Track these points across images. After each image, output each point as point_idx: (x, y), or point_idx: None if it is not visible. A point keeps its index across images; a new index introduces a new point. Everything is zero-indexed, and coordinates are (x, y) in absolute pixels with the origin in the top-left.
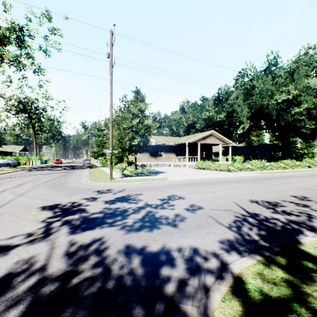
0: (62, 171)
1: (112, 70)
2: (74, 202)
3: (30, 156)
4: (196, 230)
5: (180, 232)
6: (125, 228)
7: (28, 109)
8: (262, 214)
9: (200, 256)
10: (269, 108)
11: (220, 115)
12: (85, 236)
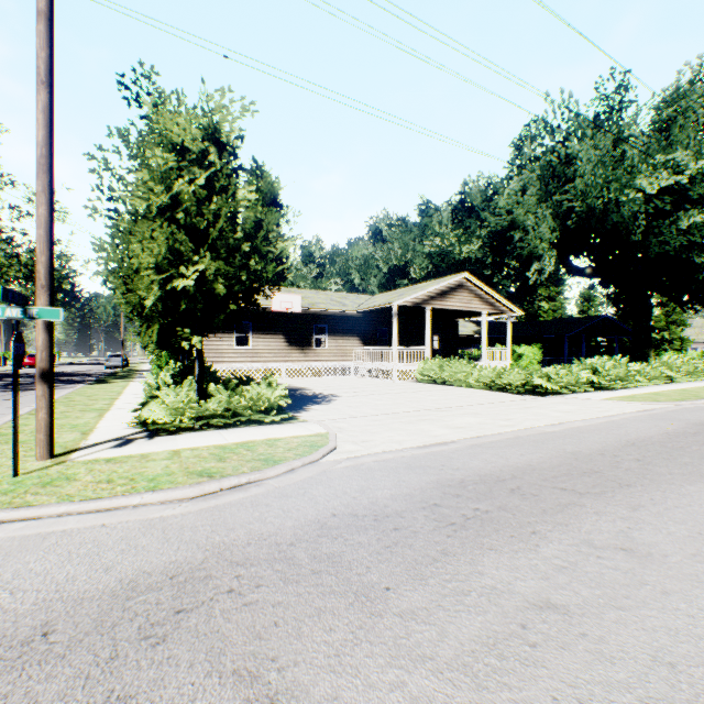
0: None
1: None
2: None
3: None
4: None
5: None
6: None
7: None
8: None
9: None
10: (622, 212)
11: (469, 246)
12: None
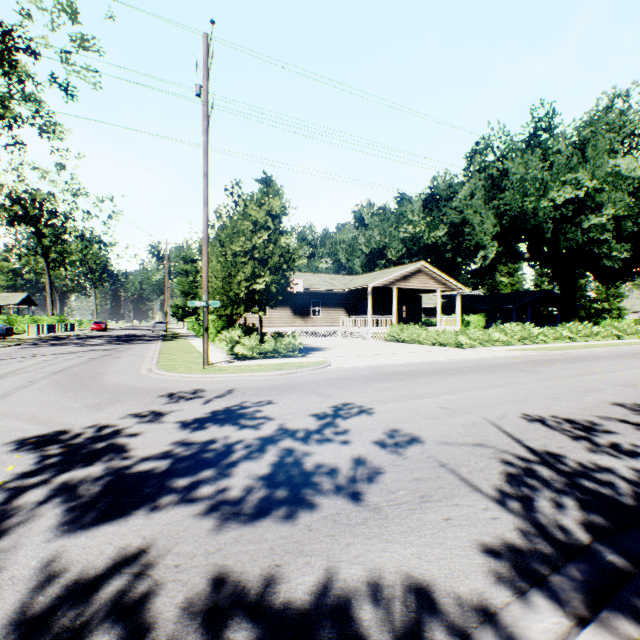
0: (102, 347)
1: (207, 123)
2: (103, 427)
3: (38, 316)
4: (416, 512)
5: (371, 518)
6: (221, 507)
7: (35, 215)
8: (569, 457)
9: (444, 619)
10: (539, 217)
11: (436, 232)
12: (102, 539)
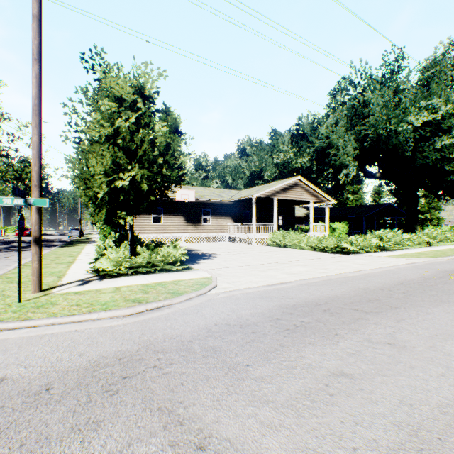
0: None
1: None
2: None
3: None
4: None
5: None
6: None
7: None
8: None
9: None
10: (399, 138)
11: (302, 159)
12: None
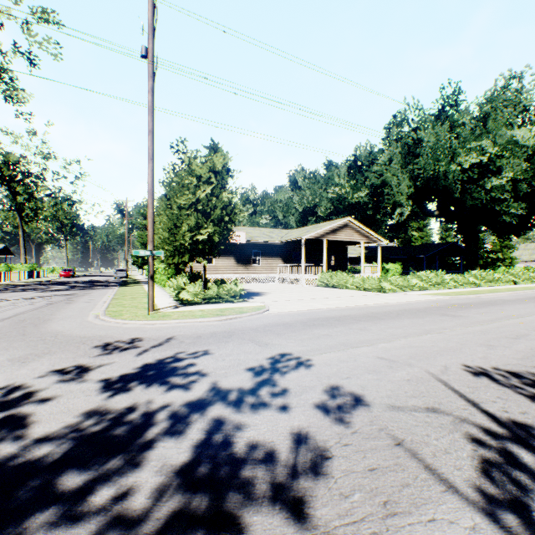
0: (63, 293)
1: (153, 83)
2: (14, 388)
3: (12, 264)
4: None
5: None
6: None
7: (9, 175)
8: None
9: None
10: (448, 179)
11: (359, 193)
12: None
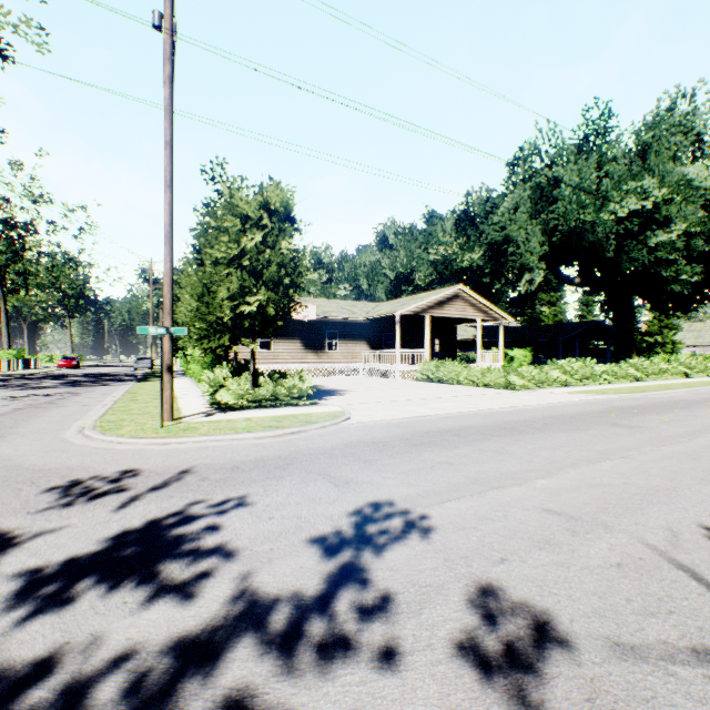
0: (49, 391)
1: (171, 70)
2: None
3: None
4: None
5: None
6: None
7: None
8: None
9: None
10: (598, 232)
11: (471, 254)
12: None
